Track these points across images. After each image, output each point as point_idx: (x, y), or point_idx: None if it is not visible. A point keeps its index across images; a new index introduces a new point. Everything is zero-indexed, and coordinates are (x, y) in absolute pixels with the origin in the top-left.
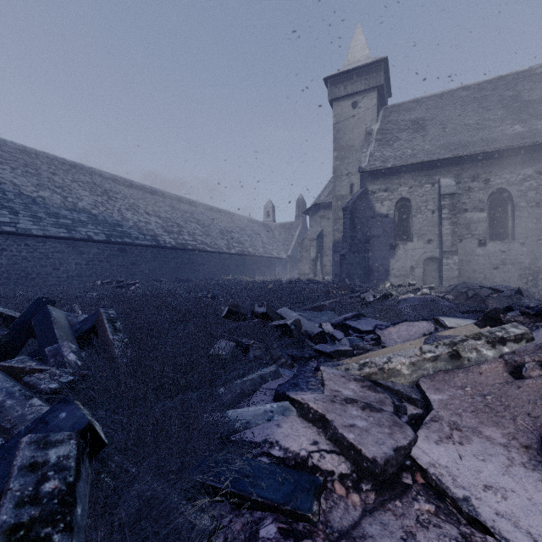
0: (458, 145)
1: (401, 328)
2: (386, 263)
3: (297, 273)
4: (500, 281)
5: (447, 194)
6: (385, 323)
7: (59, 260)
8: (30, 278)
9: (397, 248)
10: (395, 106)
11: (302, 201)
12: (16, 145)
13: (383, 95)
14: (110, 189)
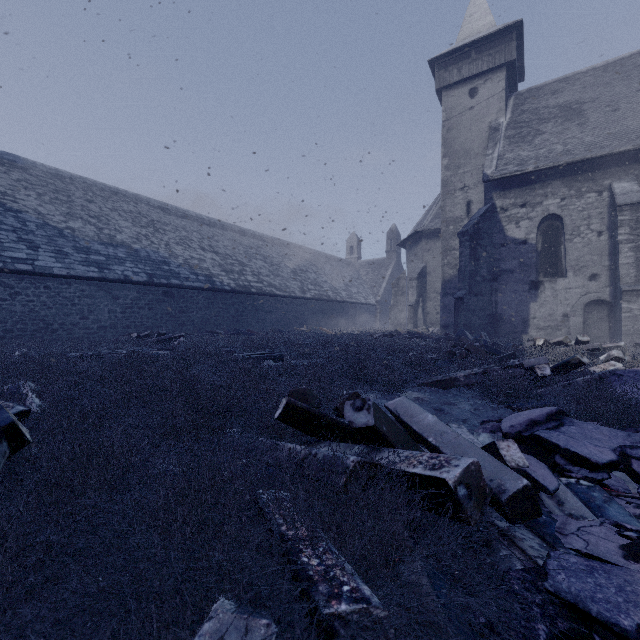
0: None
1: None
2: (524, 310)
3: (390, 324)
4: None
5: (627, 204)
6: (621, 433)
7: (88, 307)
8: (52, 329)
9: (541, 288)
10: (531, 90)
11: (395, 232)
12: (48, 168)
13: (514, 76)
14: (158, 219)
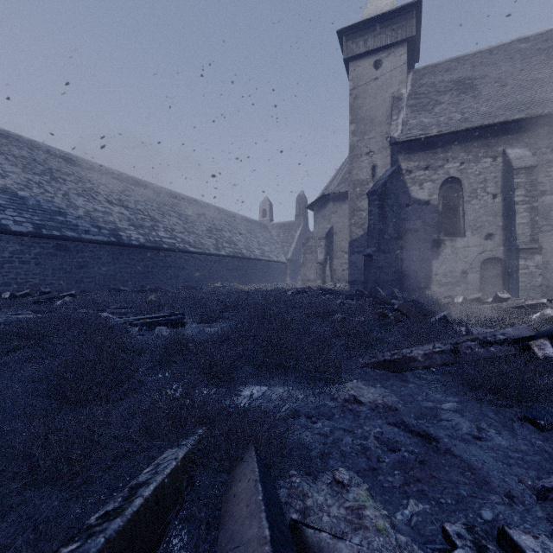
0: (530, 103)
1: None
2: (427, 267)
3: (300, 280)
4: None
5: (523, 167)
6: None
7: None
8: None
9: (443, 246)
10: (427, 67)
11: (303, 198)
12: None
13: (413, 53)
14: (58, 168)
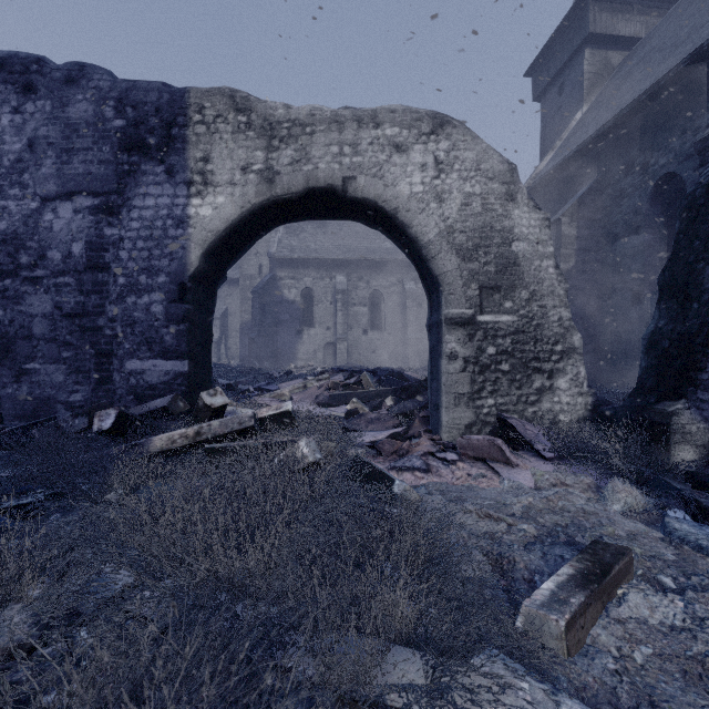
0: (350, 249)
1: (289, 382)
2: (293, 347)
3: None
4: (376, 362)
5: (340, 290)
6: None
7: None
8: None
9: (303, 333)
10: None
11: None
12: None
13: None
14: None
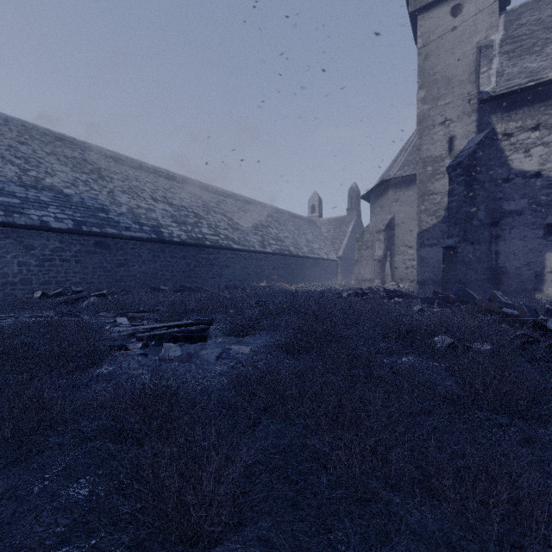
0: None
1: None
2: (537, 261)
3: (354, 279)
4: None
5: None
6: None
7: None
8: None
9: None
10: (527, 4)
11: (356, 191)
12: None
13: None
14: (107, 168)
